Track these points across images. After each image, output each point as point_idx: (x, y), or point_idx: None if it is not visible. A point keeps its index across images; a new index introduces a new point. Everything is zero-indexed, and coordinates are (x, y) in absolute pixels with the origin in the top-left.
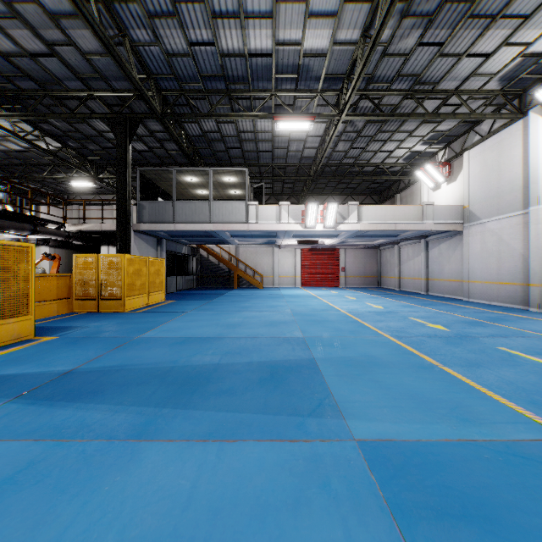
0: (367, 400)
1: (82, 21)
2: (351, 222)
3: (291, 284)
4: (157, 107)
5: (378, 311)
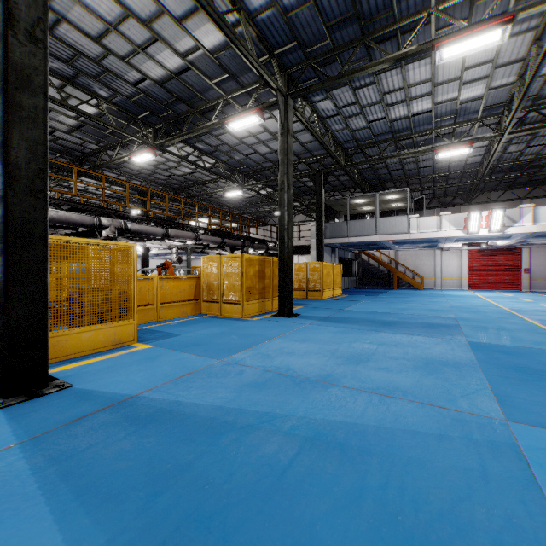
0: (482, 336)
1: (306, 131)
2: (523, 224)
3: (456, 286)
4: (342, 162)
5: (545, 310)
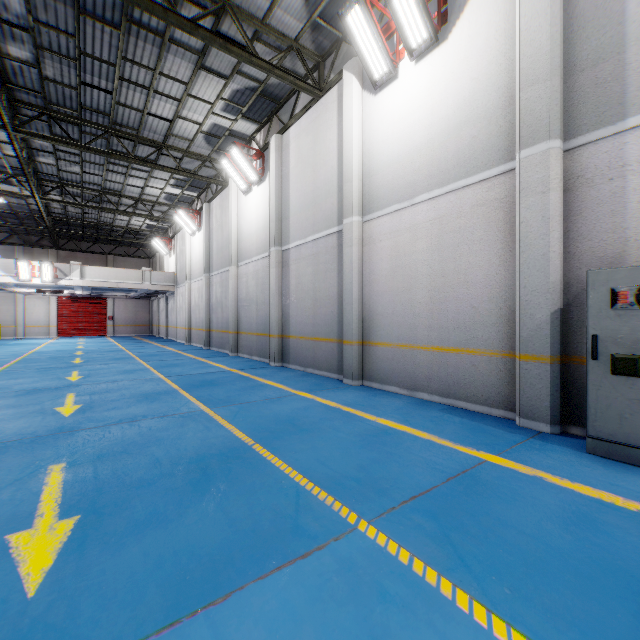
0: None
1: None
2: (74, 279)
3: (44, 334)
4: None
5: (68, 349)
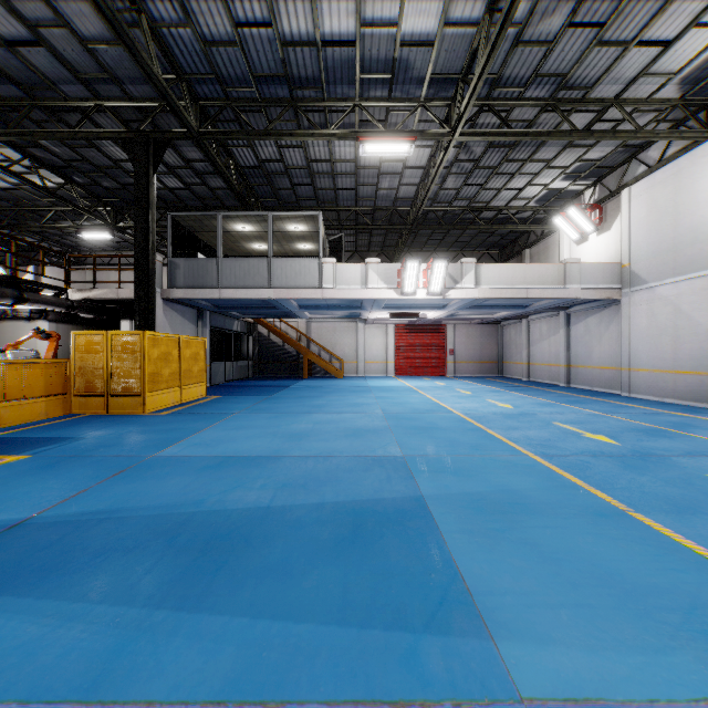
0: (525, 590)
1: None
2: (466, 286)
3: (381, 372)
4: (192, 121)
5: (506, 412)
